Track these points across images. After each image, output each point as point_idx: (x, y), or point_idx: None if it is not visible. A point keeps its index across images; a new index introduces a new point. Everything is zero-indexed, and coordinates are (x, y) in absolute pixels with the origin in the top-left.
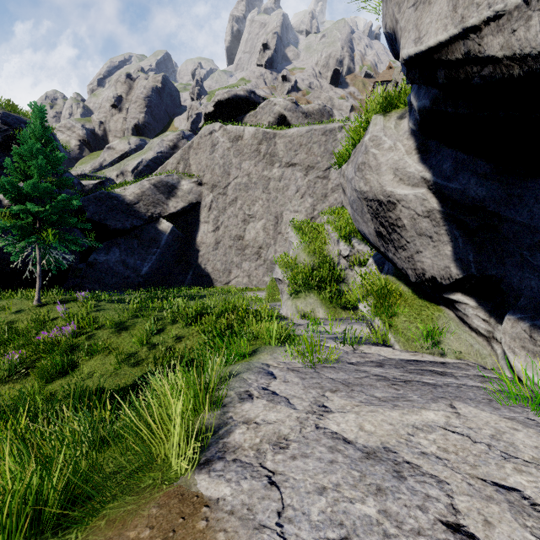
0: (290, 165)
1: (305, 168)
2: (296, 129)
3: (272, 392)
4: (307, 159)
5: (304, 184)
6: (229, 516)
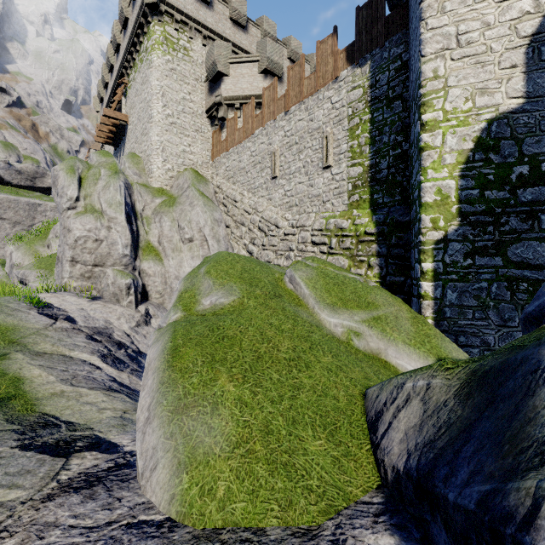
0: (1, 219)
1: (14, 222)
2: (6, 196)
3: None
4: (15, 217)
5: (12, 232)
6: None
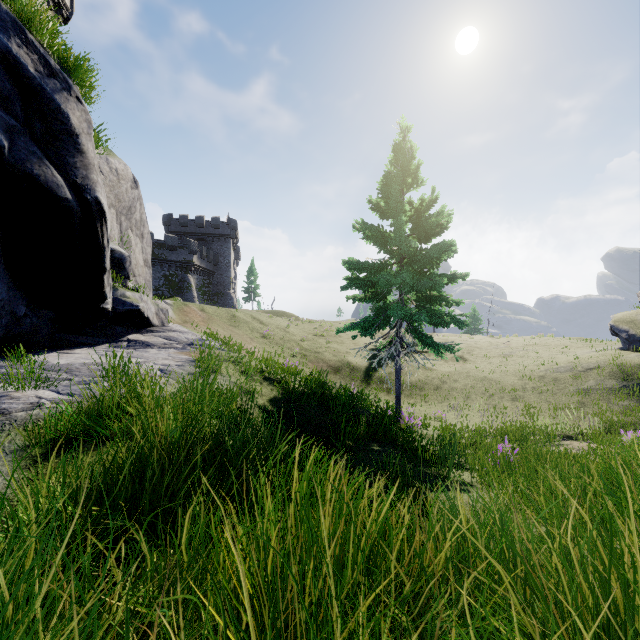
0: None
1: None
2: None
3: (164, 365)
4: None
5: None
6: (182, 355)
